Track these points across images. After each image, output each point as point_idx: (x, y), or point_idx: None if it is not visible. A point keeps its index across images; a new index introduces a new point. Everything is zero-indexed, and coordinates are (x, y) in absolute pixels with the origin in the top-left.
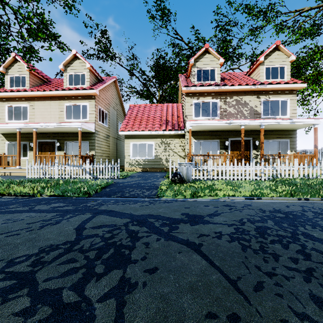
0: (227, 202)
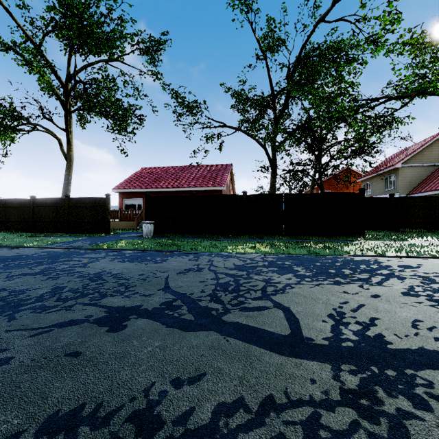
0: None
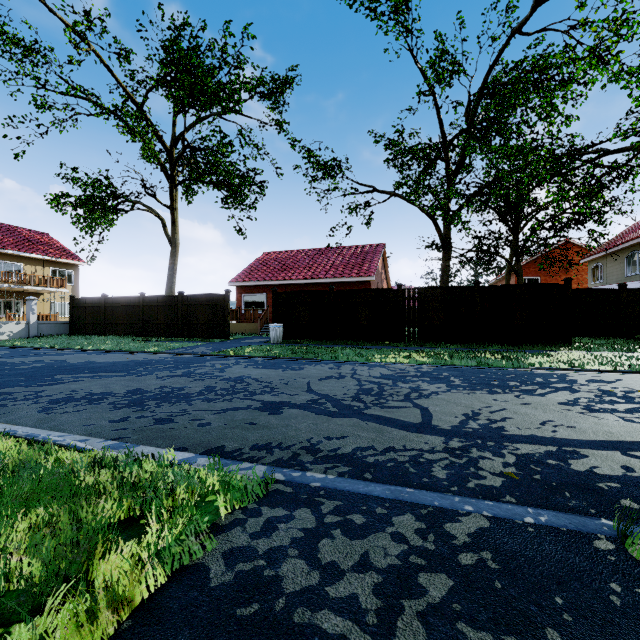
0: (127, 432)
